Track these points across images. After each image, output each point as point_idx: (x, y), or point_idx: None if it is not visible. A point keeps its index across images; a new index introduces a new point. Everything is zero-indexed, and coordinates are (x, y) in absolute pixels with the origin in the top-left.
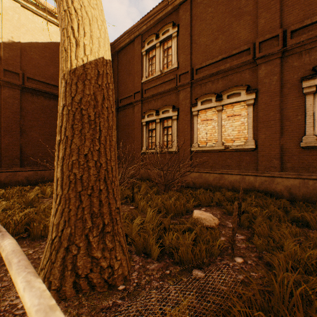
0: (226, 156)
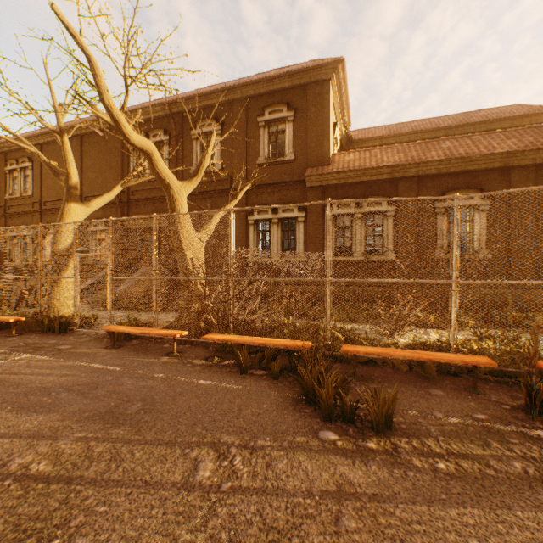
0: None
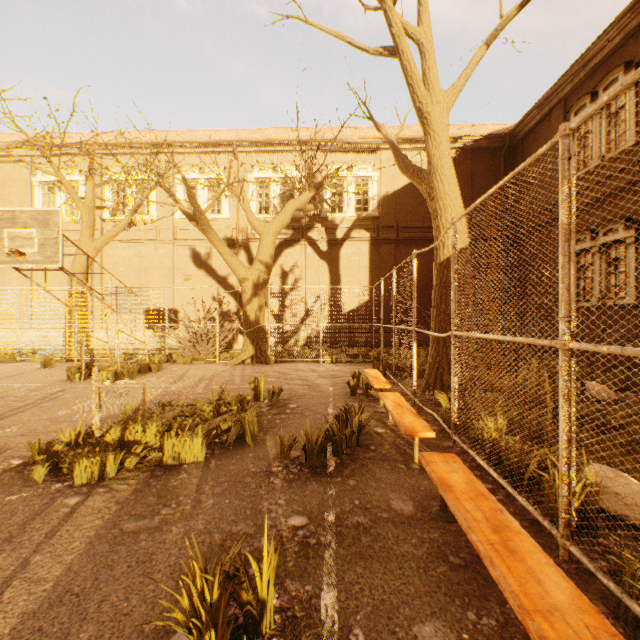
0: None
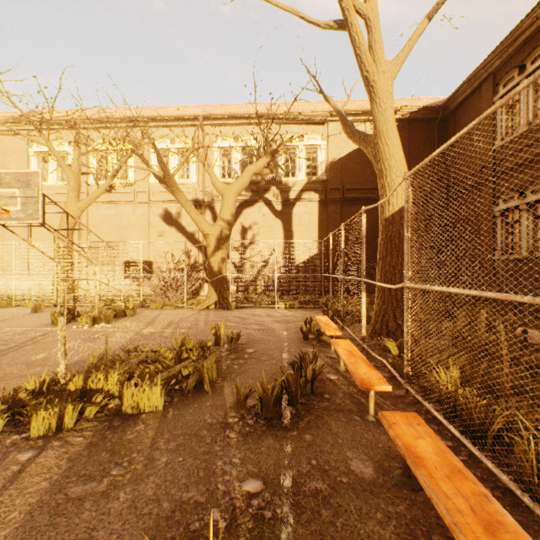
0: None
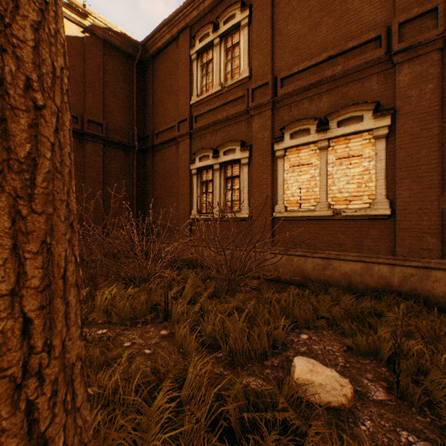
0: (335, 228)
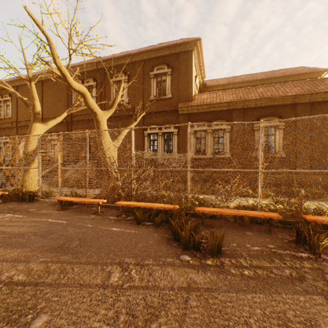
0: None
